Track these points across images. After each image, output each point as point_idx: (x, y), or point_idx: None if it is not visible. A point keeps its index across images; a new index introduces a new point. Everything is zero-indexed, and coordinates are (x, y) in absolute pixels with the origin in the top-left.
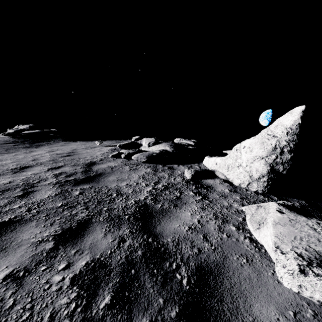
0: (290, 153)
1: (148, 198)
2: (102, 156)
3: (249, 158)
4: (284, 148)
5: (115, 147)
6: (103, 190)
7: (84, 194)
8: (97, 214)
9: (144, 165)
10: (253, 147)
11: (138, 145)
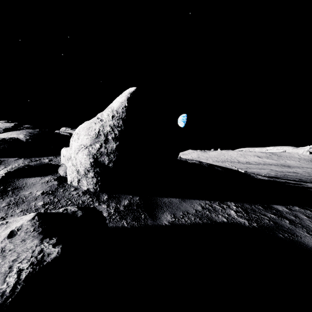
0: (115, 142)
1: None
2: None
3: (76, 148)
4: (109, 135)
5: None
6: None
7: None
8: None
9: None
10: (81, 133)
11: None
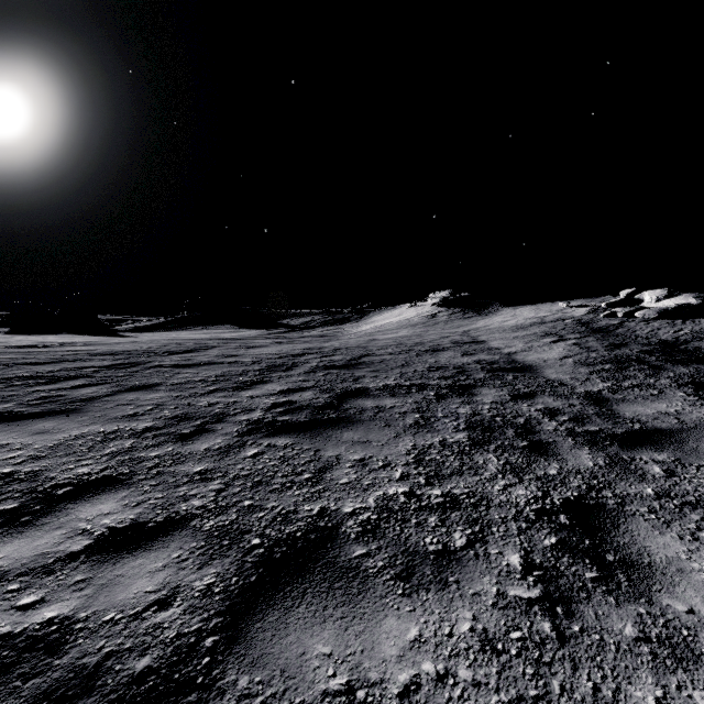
0: None
1: (669, 338)
2: (589, 317)
3: None
4: None
5: (593, 307)
6: (620, 336)
7: (606, 337)
8: (628, 342)
9: (654, 321)
10: None
11: (635, 301)
